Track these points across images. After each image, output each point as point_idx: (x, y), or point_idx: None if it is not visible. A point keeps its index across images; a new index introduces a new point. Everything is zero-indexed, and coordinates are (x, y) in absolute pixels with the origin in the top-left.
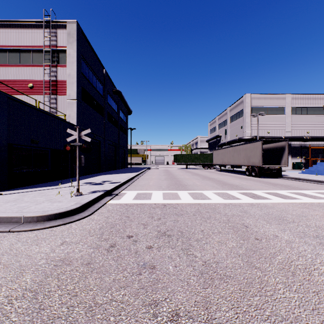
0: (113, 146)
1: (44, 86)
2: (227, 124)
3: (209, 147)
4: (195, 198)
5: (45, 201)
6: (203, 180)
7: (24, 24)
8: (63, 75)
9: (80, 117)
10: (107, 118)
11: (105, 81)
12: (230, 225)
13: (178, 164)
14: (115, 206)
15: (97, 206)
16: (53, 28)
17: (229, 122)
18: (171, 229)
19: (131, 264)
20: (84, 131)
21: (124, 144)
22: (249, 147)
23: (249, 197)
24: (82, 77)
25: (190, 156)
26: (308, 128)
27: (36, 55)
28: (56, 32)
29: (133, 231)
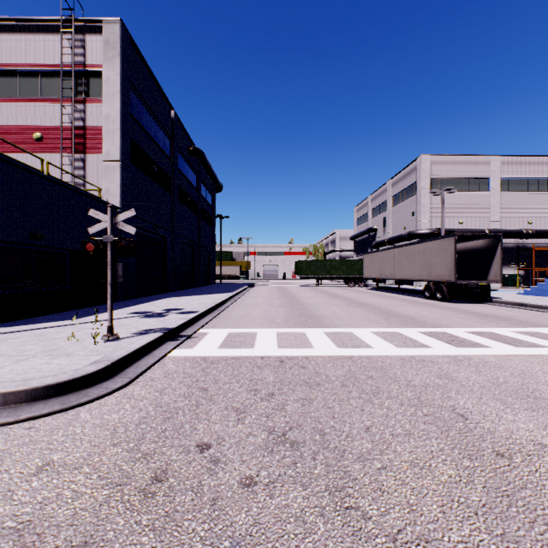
0: (189, 246)
1: (61, 137)
2: (388, 209)
3: (355, 249)
4: (340, 345)
5: (39, 354)
6: (350, 308)
7: (26, 25)
8: (96, 118)
9: (127, 194)
10: (178, 197)
11: (174, 132)
12: (426, 413)
13: (303, 277)
14: (181, 364)
15: (146, 363)
16: (79, 33)
17: (390, 205)
18: (297, 423)
19: (199, 547)
20: (123, 213)
21: (208, 242)
22: (431, 248)
23: (445, 342)
24: (132, 122)
25: (323, 263)
26: (530, 216)
27: (47, 81)
28: (84, 40)
29: (212, 430)
